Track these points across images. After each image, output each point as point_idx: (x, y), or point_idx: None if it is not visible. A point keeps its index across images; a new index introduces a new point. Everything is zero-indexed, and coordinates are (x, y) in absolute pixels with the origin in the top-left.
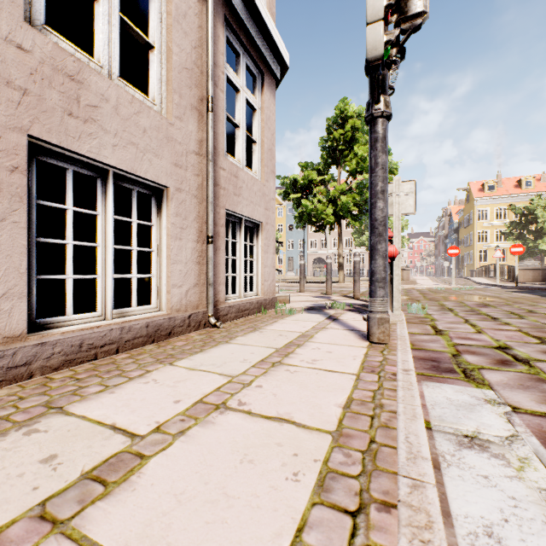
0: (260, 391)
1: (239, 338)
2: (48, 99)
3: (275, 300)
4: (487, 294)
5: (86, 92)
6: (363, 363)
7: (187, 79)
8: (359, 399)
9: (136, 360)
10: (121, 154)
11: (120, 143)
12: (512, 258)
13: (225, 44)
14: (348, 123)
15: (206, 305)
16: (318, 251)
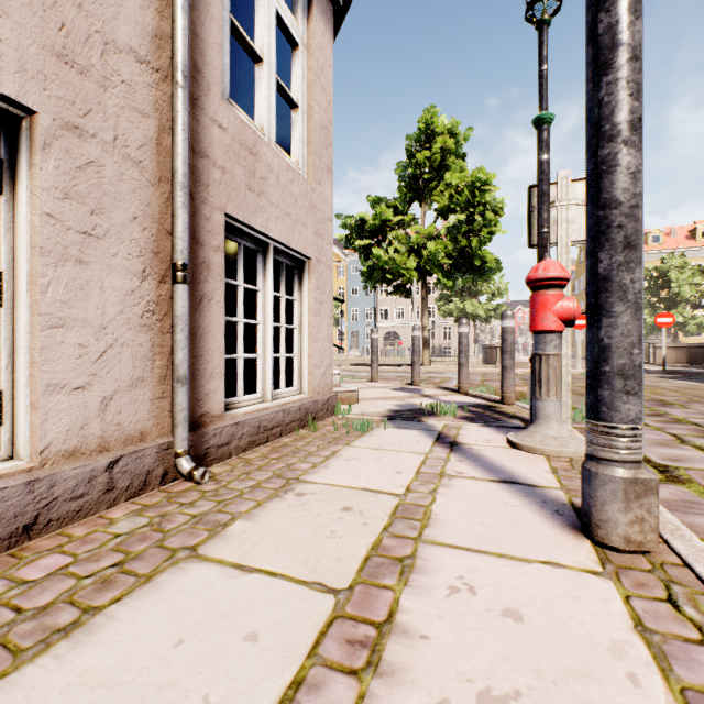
0: None
1: (236, 527)
2: None
3: (333, 401)
4: None
5: None
6: None
7: None
8: None
9: None
10: None
11: None
12: None
13: None
14: (436, 142)
15: (171, 429)
16: (391, 323)
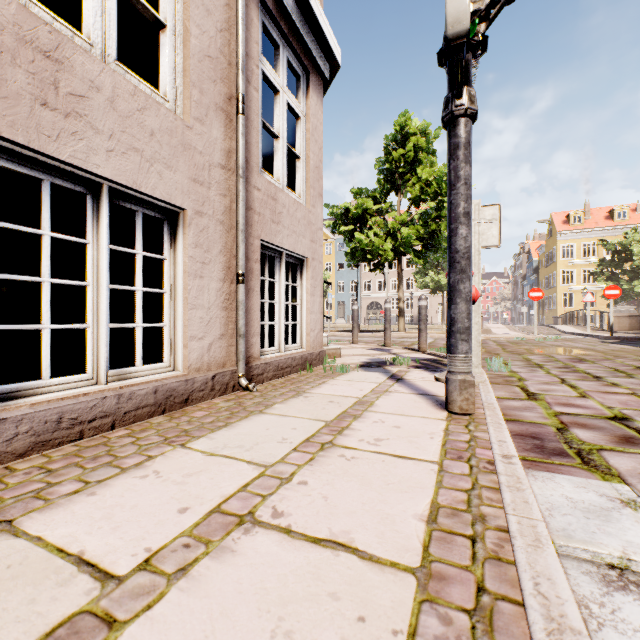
0: (304, 491)
1: (277, 406)
2: (10, 80)
3: (323, 354)
4: (579, 346)
5: (68, 76)
6: (444, 443)
7: (210, 71)
8: (448, 506)
9: (136, 439)
10: (119, 163)
11: (118, 148)
12: (602, 302)
13: (261, 32)
14: (410, 141)
15: (236, 363)
16: (373, 294)
